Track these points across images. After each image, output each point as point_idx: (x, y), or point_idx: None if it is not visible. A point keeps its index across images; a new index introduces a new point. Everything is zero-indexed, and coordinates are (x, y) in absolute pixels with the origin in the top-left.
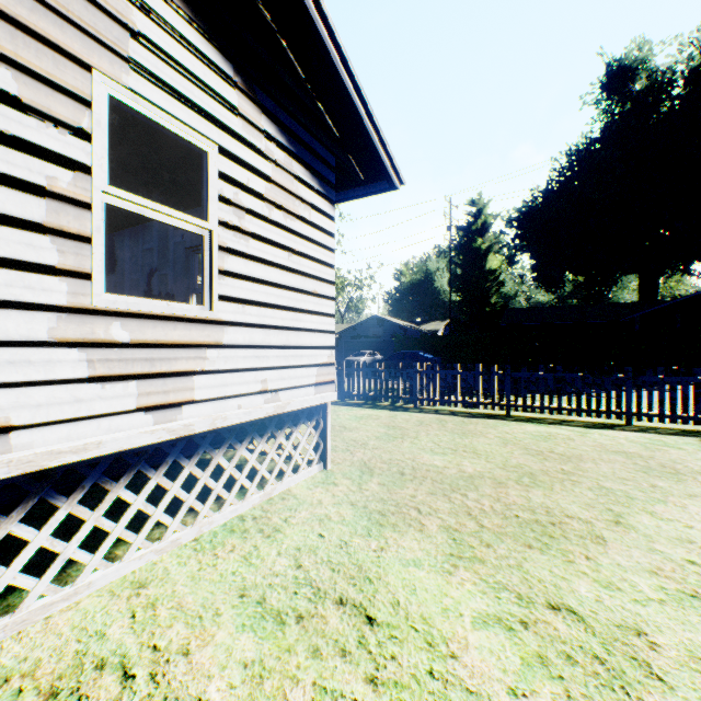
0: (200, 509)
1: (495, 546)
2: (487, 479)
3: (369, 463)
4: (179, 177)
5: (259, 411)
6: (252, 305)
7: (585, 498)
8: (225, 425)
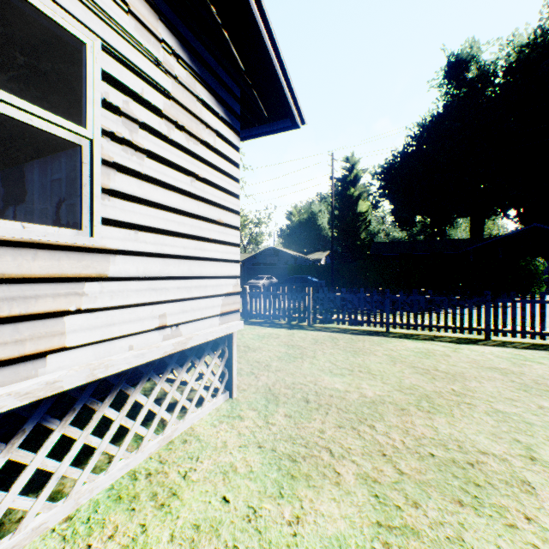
0: (78, 476)
1: (423, 504)
2: (389, 404)
3: (274, 389)
4: (78, 102)
5: (154, 351)
6: (147, 231)
7: (488, 426)
8: (108, 374)
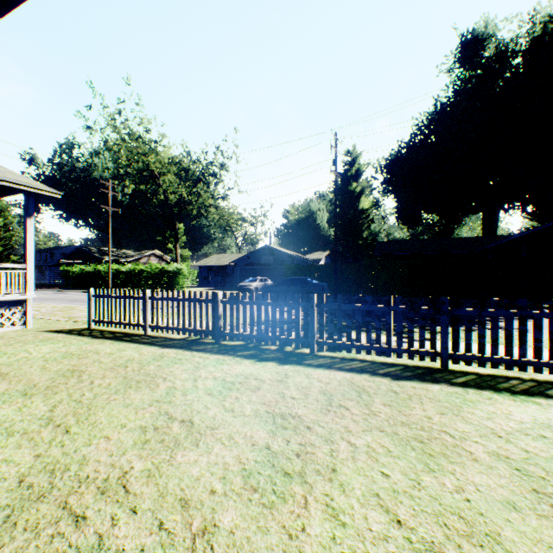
0: None
1: None
2: None
3: None
4: None
5: None
6: None
7: None
8: None
